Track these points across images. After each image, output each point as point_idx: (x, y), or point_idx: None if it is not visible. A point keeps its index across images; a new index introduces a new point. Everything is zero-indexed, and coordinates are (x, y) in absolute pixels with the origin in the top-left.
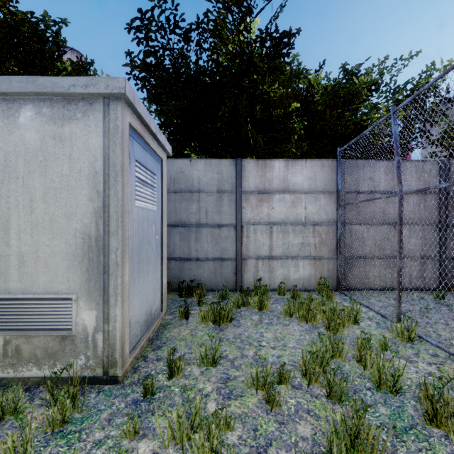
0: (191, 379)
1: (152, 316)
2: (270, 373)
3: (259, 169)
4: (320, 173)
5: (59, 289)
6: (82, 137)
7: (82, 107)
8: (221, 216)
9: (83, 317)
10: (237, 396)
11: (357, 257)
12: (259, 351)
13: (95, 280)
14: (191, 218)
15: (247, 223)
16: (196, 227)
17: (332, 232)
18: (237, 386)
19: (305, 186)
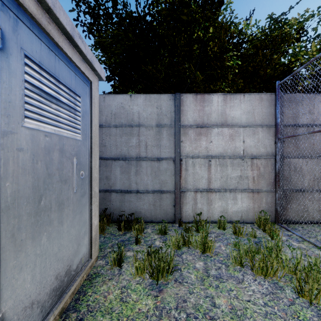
0: None
1: (73, 273)
2: None
3: (197, 104)
4: (258, 107)
5: None
6: None
7: None
8: (160, 150)
9: None
10: None
11: (306, 192)
12: None
13: None
14: (131, 151)
15: (185, 157)
16: (136, 160)
17: (270, 165)
18: None
19: (243, 120)
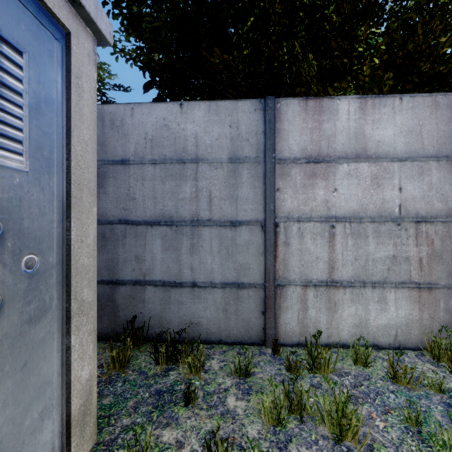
0: None
1: None
2: None
3: (308, 117)
4: (430, 120)
5: None
6: None
7: None
8: (237, 206)
9: None
10: None
11: None
12: None
13: None
14: (182, 209)
15: (285, 219)
16: (190, 226)
17: None
18: None
19: (399, 147)
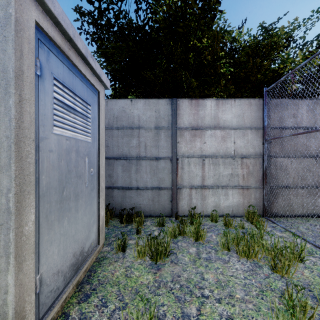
0: None
1: (85, 254)
2: None
3: (192, 108)
4: (247, 111)
5: None
6: None
7: None
8: (159, 150)
9: None
10: None
11: (288, 188)
12: (202, 307)
13: None
14: (131, 151)
15: (181, 156)
16: (136, 159)
17: (258, 164)
18: None
19: (234, 123)
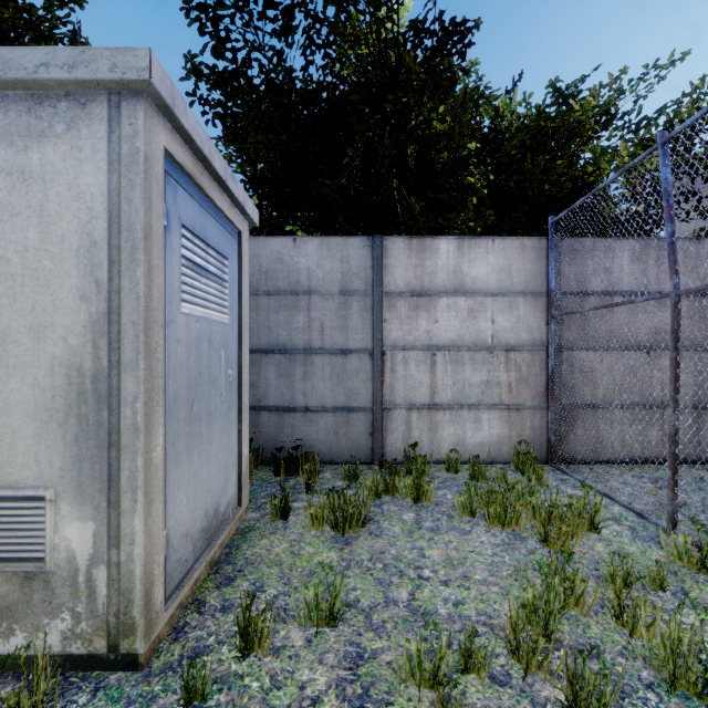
0: (285, 657)
1: (220, 518)
2: (447, 654)
3: (412, 255)
4: (518, 261)
5: (20, 479)
6: (66, 171)
7: (66, 111)
8: (347, 335)
9: (67, 535)
10: (378, 705)
11: (587, 406)
12: (418, 590)
13: (91, 460)
14: (295, 338)
15: (391, 348)
16: (304, 354)
17: (539, 362)
18: (379, 676)
19: (492, 284)
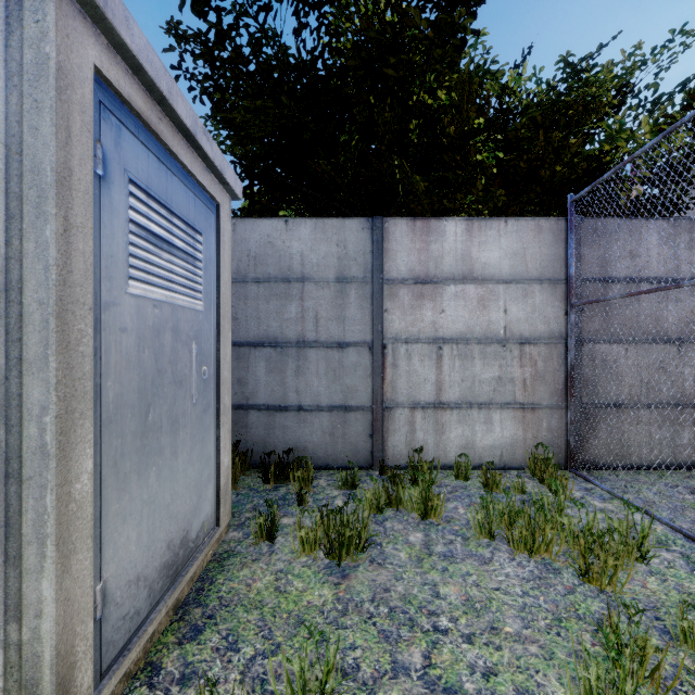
0: None
1: (191, 545)
2: None
3: (416, 238)
4: (533, 244)
5: None
6: None
7: None
8: (345, 327)
9: None
10: None
11: (617, 407)
12: (435, 650)
13: None
14: (287, 330)
15: (393, 340)
16: (296, 347)
17: (556, 357)
18: None
19: (504, 270)
